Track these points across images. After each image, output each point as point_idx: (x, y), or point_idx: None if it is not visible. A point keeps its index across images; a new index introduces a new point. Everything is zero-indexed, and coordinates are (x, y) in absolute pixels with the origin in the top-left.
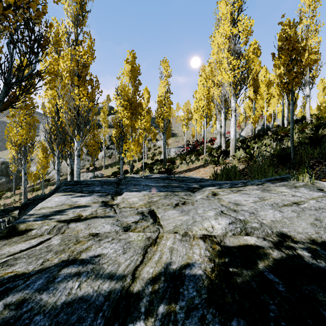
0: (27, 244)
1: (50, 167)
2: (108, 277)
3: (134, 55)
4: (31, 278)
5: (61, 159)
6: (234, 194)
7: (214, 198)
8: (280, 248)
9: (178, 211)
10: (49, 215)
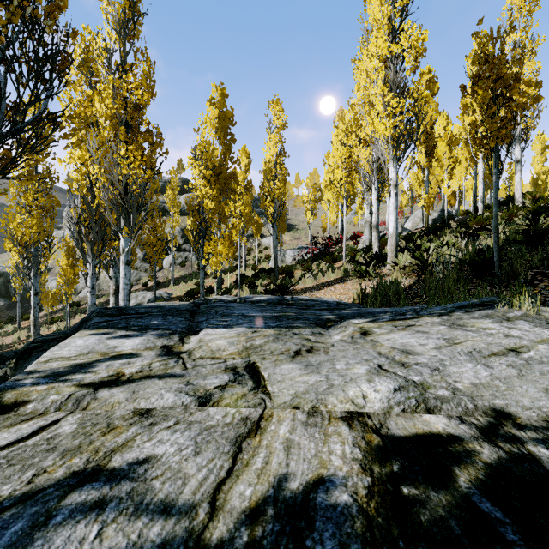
0: (12, 433)
1: (81, 282)
2: (162, 510)
3: (223, 92)
4: (1, 518)
5: (99, 268)
6: (399, 332)
7: (365, 341)
8: (495, 440)
9: (300, 365)
10: (62, 373)
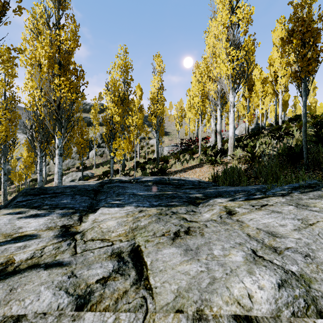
0: None
1: None
2: None
3: (126, 50)
4: None
5: (45, 158)
6: (258, 212)
7: (232, 221)
8: None
9: (180, 250)
10: None
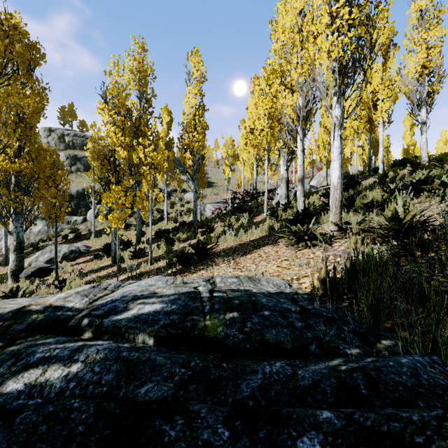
0: None
1: None
2: None
3: (143, 45)
4: None
5: None
6: None
7: None
8: None
9: None
10: None
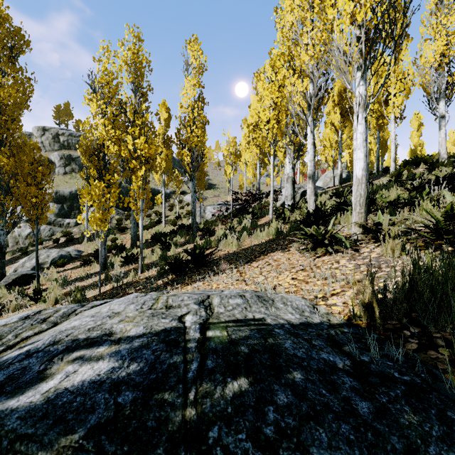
0: None
1: None
2: None
3: (138, 35)
4: None
5: None
6: None
7: None
8: None
9: None
10: None
